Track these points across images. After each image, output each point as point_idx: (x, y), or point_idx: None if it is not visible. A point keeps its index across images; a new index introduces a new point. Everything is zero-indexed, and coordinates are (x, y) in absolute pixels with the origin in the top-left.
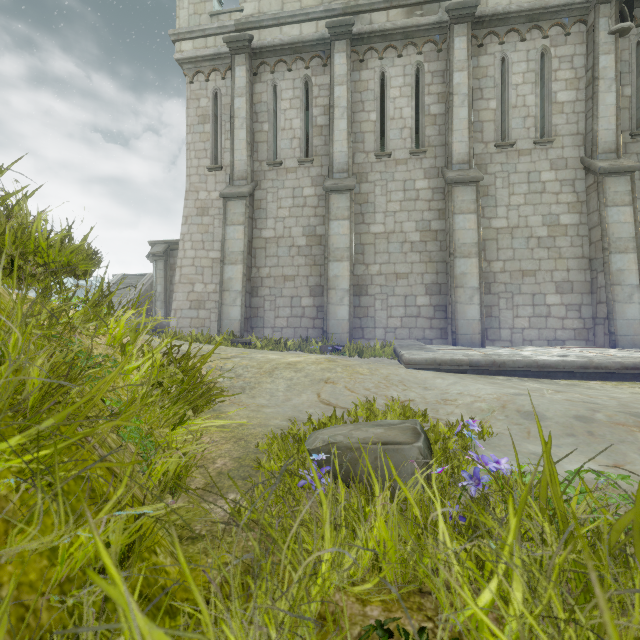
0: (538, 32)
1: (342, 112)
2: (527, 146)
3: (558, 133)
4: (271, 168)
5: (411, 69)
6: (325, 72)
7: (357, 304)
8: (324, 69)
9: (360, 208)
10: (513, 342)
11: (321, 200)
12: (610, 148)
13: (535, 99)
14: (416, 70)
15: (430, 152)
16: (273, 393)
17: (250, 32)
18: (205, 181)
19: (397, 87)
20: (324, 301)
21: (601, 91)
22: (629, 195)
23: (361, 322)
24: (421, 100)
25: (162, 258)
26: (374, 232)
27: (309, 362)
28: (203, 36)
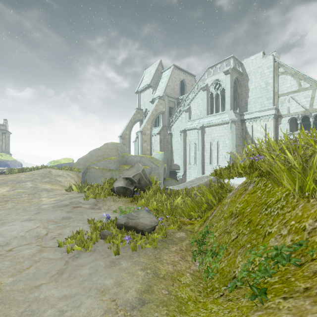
0: None
1: None
2: None
3: None
4: None
5: None
6: None
7: None
8: None
9: None
10: None
11: None
12: None
13: None
14: None
15: None
16: None
17: None
18: None
19: None
20: None
21: None
22: None
23: None
24: None
25: None
26: None
27: None
28: None
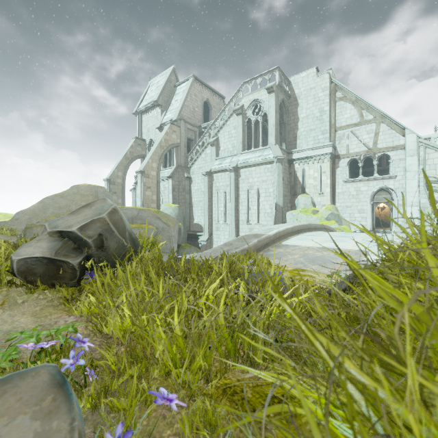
0: None
1: None
2: None
3: None
4: None
5: None
6: None
7: None
8: None
9: None
10: None
11: None
12: None
13: None
14: None
15: None
16: None
17: None
18: None
19: None
20: None
21: None
22: None
23: None
24: None
25: None
26: None
27: None
28: None
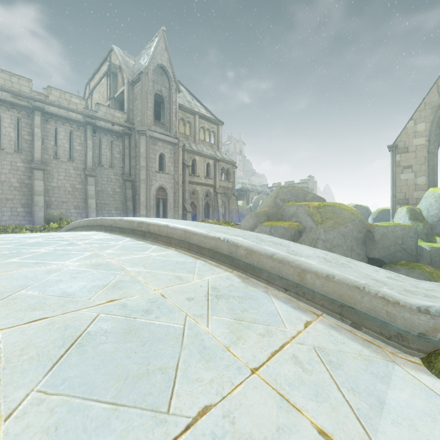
0: (69, 124)
1: None
2: (65, 160)
3: (76, 159)
4: None
5: (15, 118)
6: None
7: None
8: None
9: None
10: None
11: None
12: (91, 168)
13: (68, 146)
14: (18, 118)
15: (25, 153)
16: None
17: None
18: None
19: (7, 123)
20: None
21: (88, 150)
22: (94, 183)
23: None
24: (20, 132)
25: None
26: None
27: None
28: None
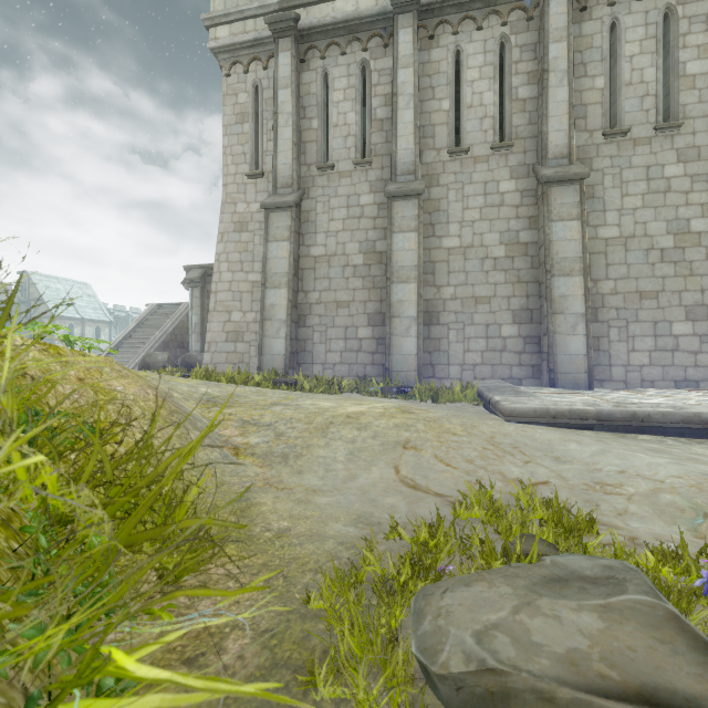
0: None
1: (407, 101)
2: (645, 133)
3: (688, 115)
4: (321, 173)
5: (494, 44)
6: (386, 54)
7: (426, 335)
8: (385, 50)
9: (430, 218)
10: (628, 383)
11: (381, 209)
12: None
13: (656, 73)
14: (500, 45)
15: (518, 146)
16: (329, 465)
17: (296, 11)
18: (244, 191)
19: (476, 67)
20: (386, 332)
21: None
22: None
23: (431, 357)
24: (506, 82)
25: (198, 285)
26: (447, 247)
27: (376, 414)
28: (241, 19)
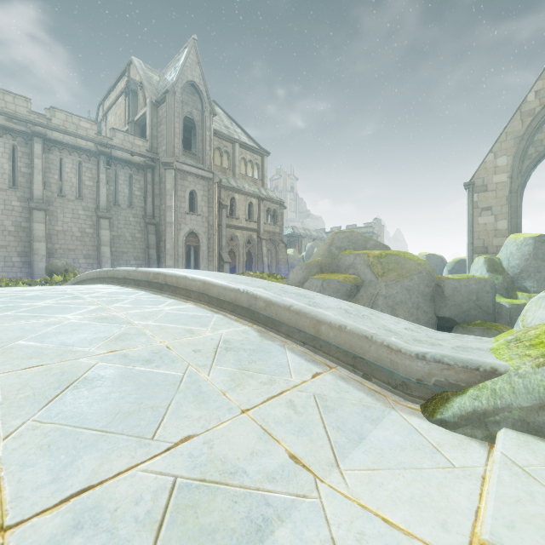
0: (77, 154)
1: None
2: (73, 198)
3: (86, 197)
4: None
5: (9, 146)
6: None
7: None
8: None
9: None
10: None
11: None
12: (104, 208)
13: (76, 180)
14: (13, 146)
15: (21, 189)
16: None
17: None
18: None
19: (0, 152)
20: None
21: (101, 186)
22: (109, 226)
23: None
24: (16, 163)
25: None
26: None
27: None
28: None
